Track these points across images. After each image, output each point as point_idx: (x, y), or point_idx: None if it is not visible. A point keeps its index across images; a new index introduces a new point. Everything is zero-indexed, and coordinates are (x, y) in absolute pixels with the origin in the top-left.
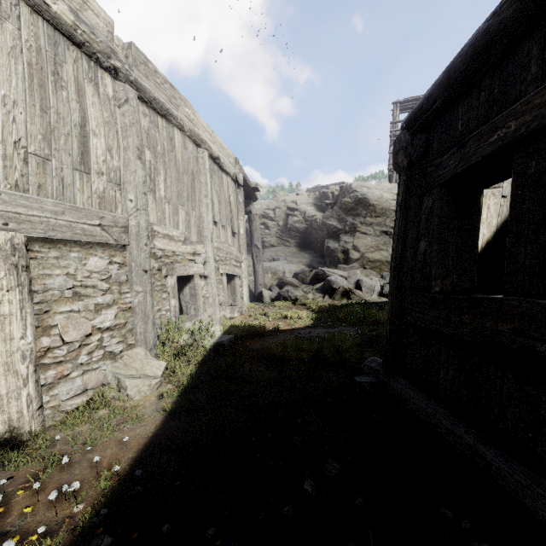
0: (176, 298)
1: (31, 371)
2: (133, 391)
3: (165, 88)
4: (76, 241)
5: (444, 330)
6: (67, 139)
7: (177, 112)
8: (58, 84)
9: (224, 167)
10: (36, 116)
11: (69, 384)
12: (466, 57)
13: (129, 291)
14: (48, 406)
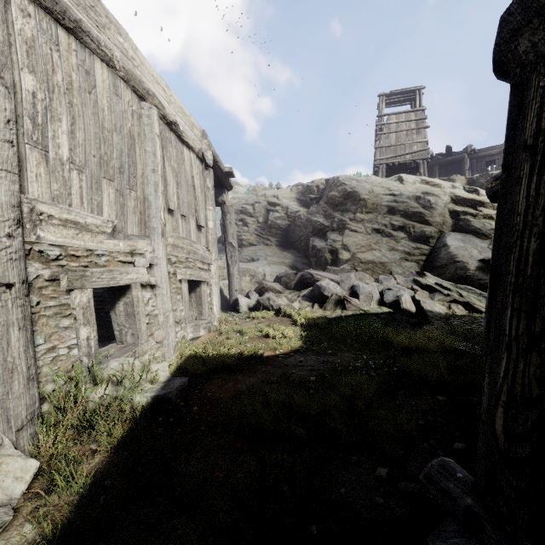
0: (91, 324)
1: None
2: None
3: None
4: None
5: None
6: None
7: (98, 32)
8: None
9: (185, 138)
10: None
11: None
12: None
13: None
14: None
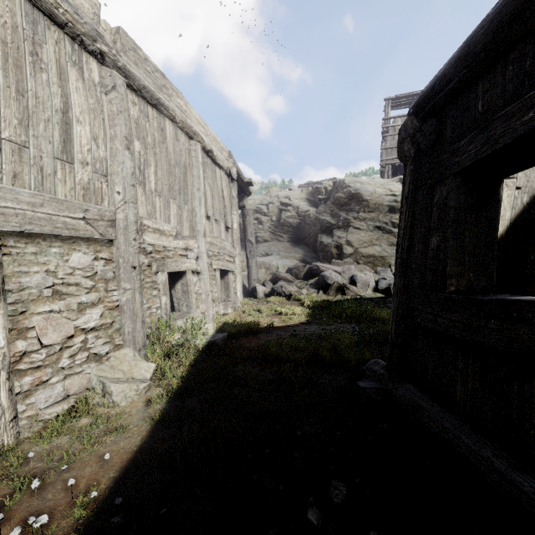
0: (167, 295)
1: (4, 379)
2: (119, 396)
3: (156, 77)
4: (57, 235)
5: (463, 335)
6: (47, 125)
7: (168, 102)
8: (37, 66)
9: (218, 161)
10: (11, 99)
11: (48, 391)
12: (490, 27)
13: (116, 288)
14: (23, 416)
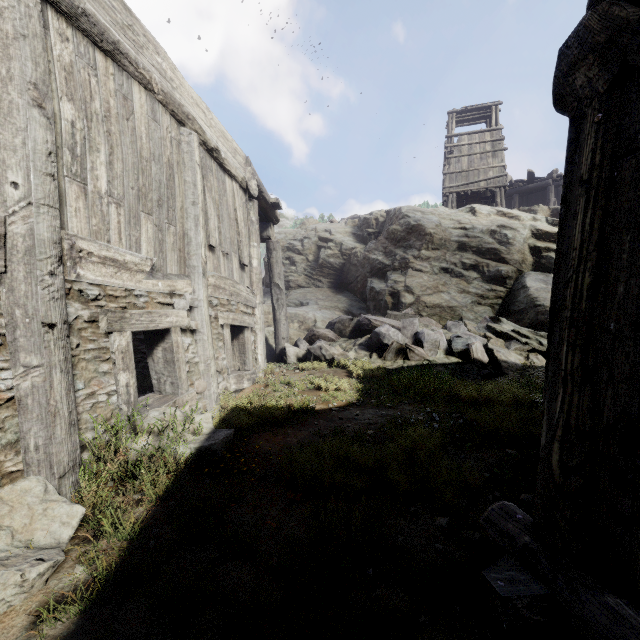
0: (130, 369)
1: None
2: None
3: (113, 7)
4: None
5: None
6: None
7: (136, 53)
8: None
9: (227, 166)
10: None
11: None
12: None
13: (7, 366)
14: None
